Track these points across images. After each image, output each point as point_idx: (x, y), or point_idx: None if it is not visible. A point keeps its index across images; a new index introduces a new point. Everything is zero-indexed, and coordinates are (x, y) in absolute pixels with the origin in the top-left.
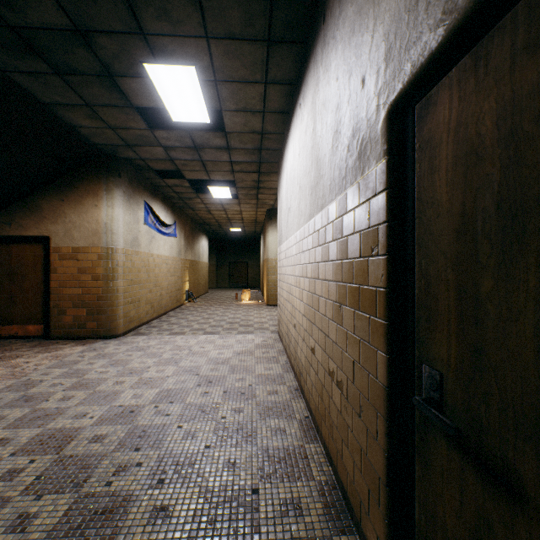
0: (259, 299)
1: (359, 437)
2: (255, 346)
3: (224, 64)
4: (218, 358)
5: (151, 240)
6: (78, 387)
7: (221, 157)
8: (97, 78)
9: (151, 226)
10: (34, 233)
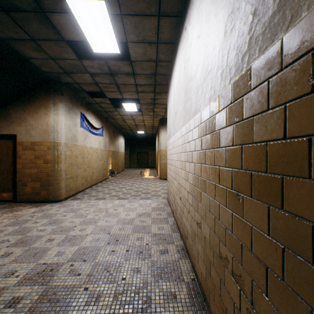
0: (155, 174)
1: None
2: (151, 209)
3: None
4: (125, 218)
5: (85, 138)
6: (19, 244)
7: (129, 81)
8: (34, 14)
9: (85, 128)
10: (6, 132)
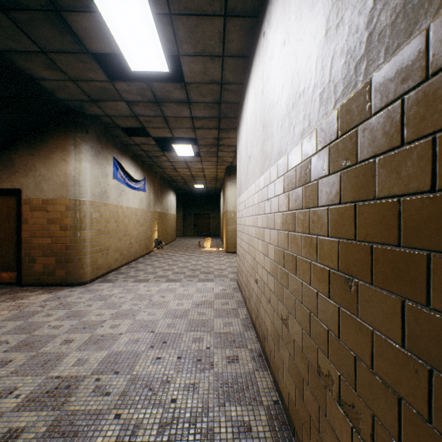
0: (219, 246)
1: None
2: (214, 296)
3: None
4: (177, 310)
5: (120, 194)
6: (22, 347)
7: (182, 112)
8: (44, 14)
9: (120, 181)
10: (6, 186)
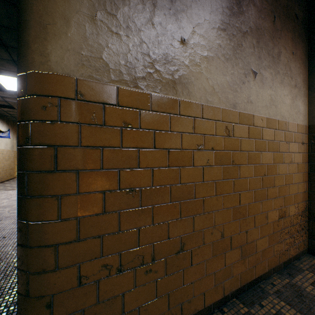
0: None
1: None
2: None
3: None
4: None
5: None
6: None
7: None
8: None
9: None
10: None
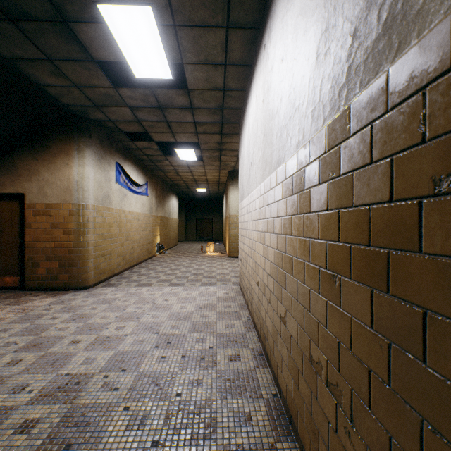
0: (222, 251)
1: None
2: (217, 299)
3: (183, 2)
4: (180, 312)
5: (123, 198)
6: (31, 348)
7: (185, 117)
8: (51, 24)
9: (123, 185)
10: (10, 190)
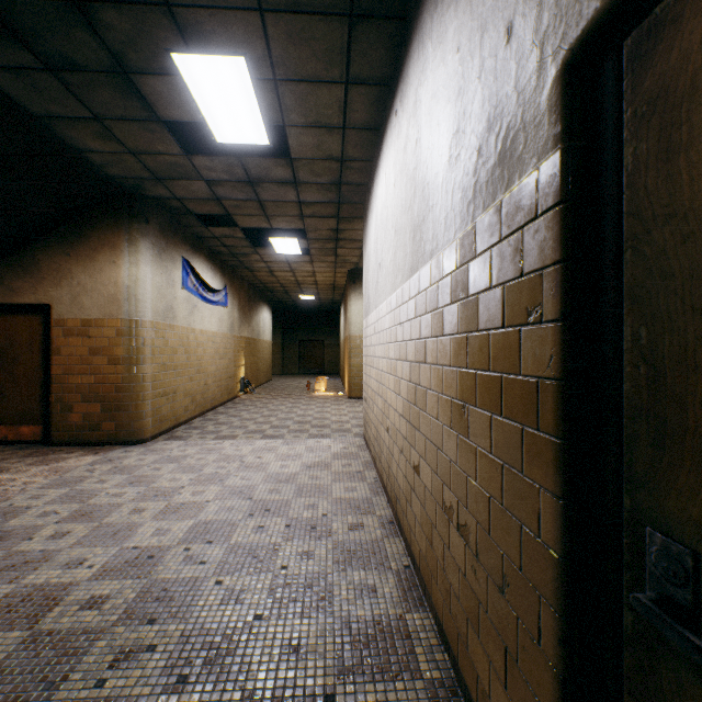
0: (338, 389)
1: (500, 626)
2: (332, 456)
3: (287, 53)
4: (281, 473)
5: (192, 311)
6: (79, 518)
7: (286, 195)
8: (106, 76)
9: (192, 291)
10: (29, 300)
